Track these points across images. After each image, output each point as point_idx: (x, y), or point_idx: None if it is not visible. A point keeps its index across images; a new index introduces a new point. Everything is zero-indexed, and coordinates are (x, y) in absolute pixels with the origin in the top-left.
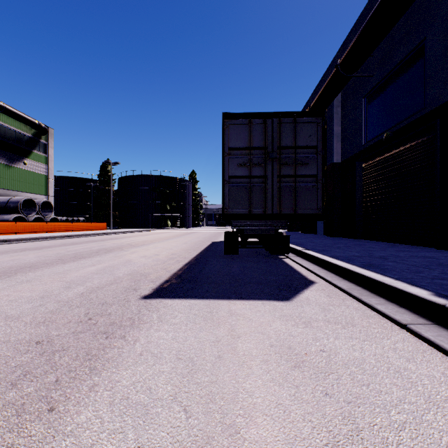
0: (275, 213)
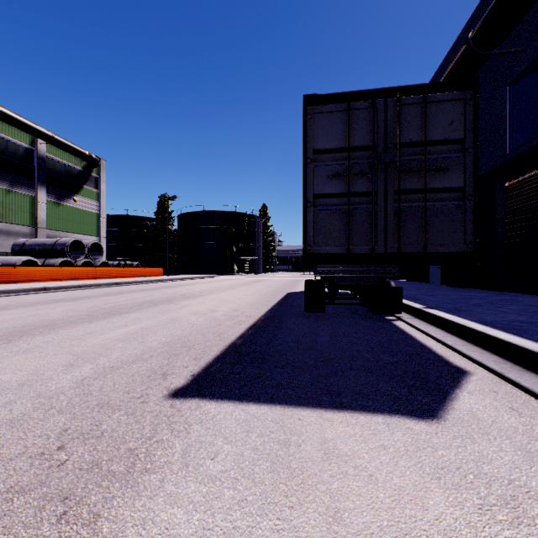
0: (390, 251)
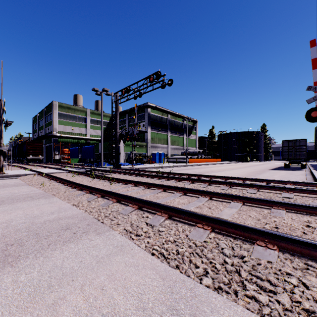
0: (294, 158)
